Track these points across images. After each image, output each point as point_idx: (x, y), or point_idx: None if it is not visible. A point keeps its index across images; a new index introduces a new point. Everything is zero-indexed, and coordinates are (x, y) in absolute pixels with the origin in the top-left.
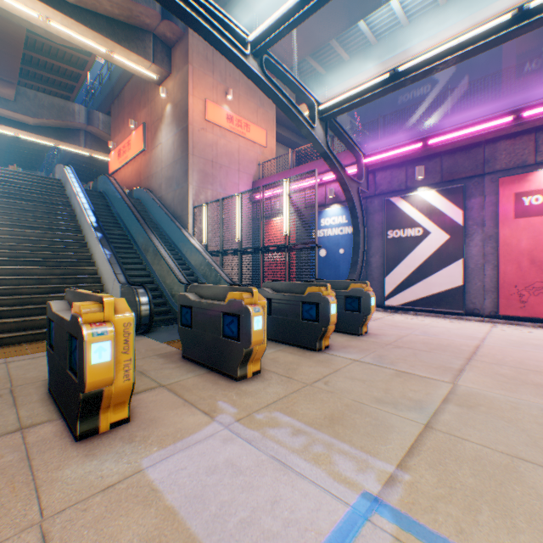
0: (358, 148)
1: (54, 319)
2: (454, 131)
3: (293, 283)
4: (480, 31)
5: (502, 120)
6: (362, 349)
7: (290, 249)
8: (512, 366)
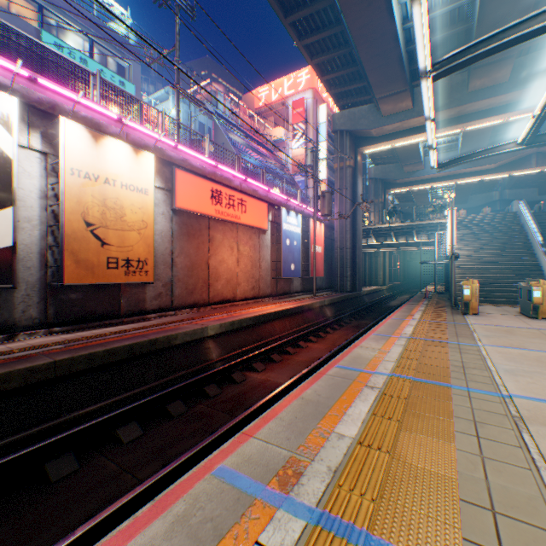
0: None
1: (520, 288)
2: None
3: None
4: None
5: None
6: None
7: None
8: None
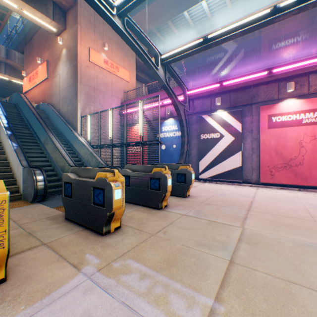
0: (184, 84)
1: None
2: (237, 78)
3: (144, 166)
4: (253, 18)
5: (262, 73)
6: (187, 207)
7: (143, 144)
8: (272, 213)
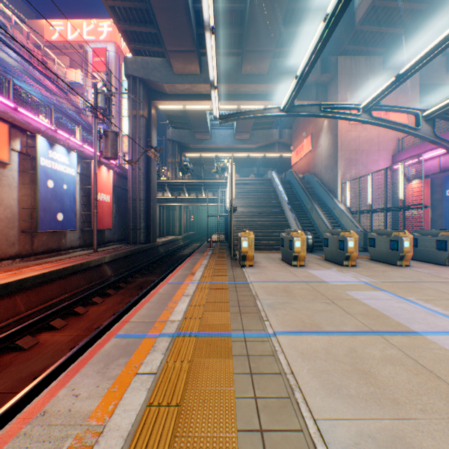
0: None
1: (283, 238)
2: None
3: (386, 230)
4: None
5: None
6: (430, 269)
7: (404, 209)
8: None
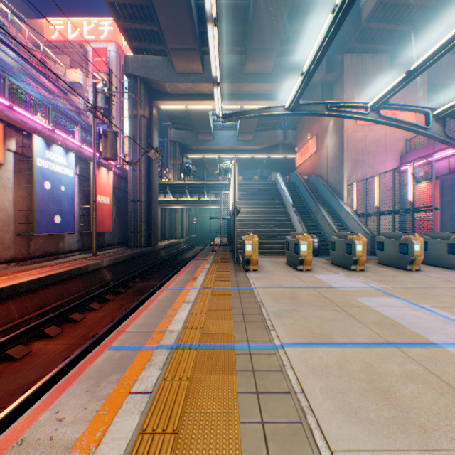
0: None
1: (288, 241)
2: None
3: (396, 233)
4: None
5: None
6: (442, 274)
7: (413, 212)
8: None
